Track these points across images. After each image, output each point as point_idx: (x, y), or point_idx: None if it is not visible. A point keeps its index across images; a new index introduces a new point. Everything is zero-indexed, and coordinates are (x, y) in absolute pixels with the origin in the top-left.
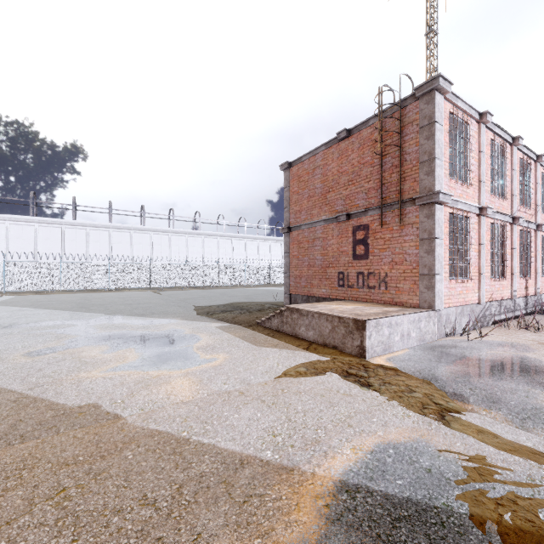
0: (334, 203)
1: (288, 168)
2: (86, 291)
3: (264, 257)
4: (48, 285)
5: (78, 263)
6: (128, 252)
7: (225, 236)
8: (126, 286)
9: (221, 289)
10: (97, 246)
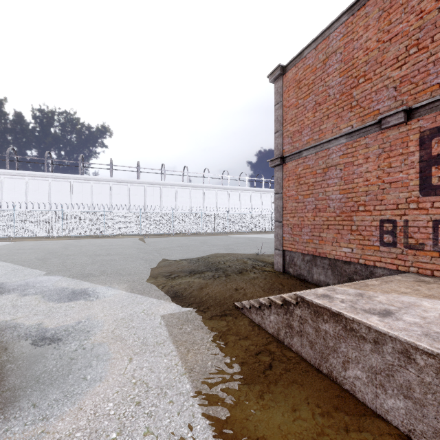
0: (370, 100)
1: (280, 76)
2: (83, 237)
3: (245, 206)
4: (51, 231)
5: (77, 211)
6: (126, 203)
7: (210, 188)
8: (119, 232)
9: (204, 236)
10: (99, 197)
